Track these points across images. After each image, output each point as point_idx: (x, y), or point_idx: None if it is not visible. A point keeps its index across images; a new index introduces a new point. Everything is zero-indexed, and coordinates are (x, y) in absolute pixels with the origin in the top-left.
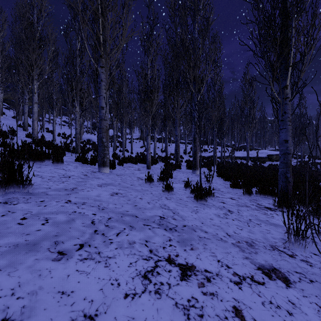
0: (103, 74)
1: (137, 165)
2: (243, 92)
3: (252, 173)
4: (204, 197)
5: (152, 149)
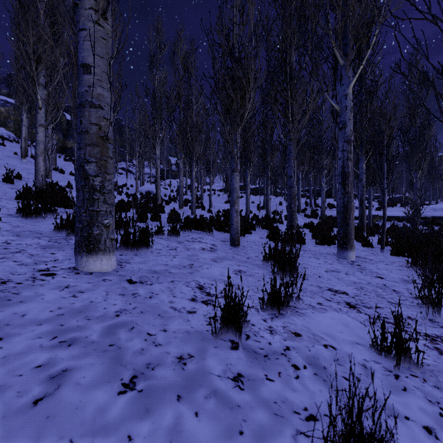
0: None
1: (211, 237)
2: (406, 100)
3: None
4: None
5: (243, 204)
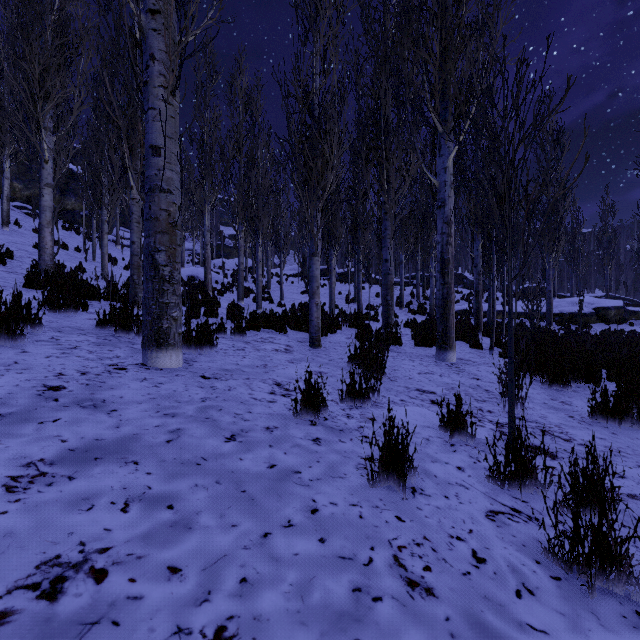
0: (156, 38)
1: (285, 336)
2: (537, 162)
3: (639, 366)
4: (629, 564)
5: (326, 296)
